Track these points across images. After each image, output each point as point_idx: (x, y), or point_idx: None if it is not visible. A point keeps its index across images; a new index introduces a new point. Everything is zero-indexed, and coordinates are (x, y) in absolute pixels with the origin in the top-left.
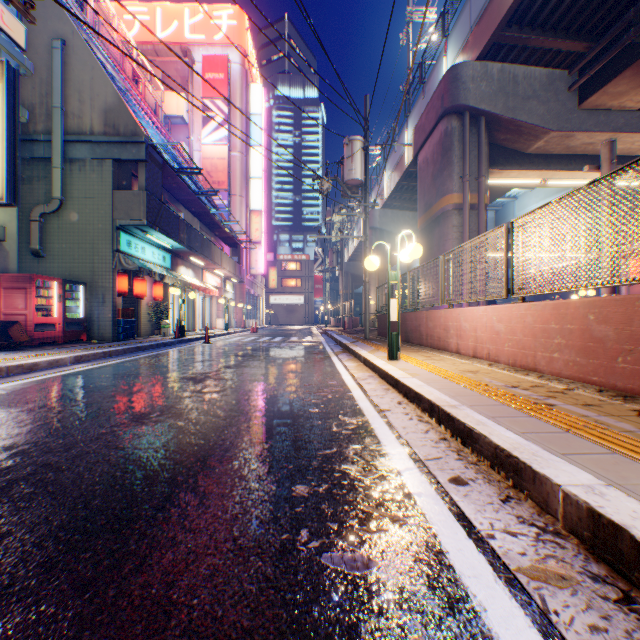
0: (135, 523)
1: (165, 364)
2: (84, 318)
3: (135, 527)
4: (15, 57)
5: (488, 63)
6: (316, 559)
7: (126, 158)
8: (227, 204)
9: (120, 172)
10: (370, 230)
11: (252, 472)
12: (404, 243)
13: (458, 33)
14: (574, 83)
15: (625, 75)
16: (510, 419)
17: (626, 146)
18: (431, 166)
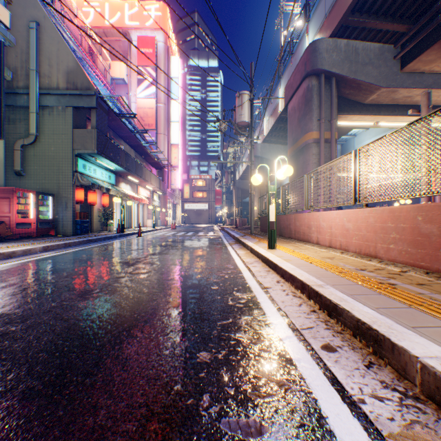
0: (66, 389)
1: (108, 252)
2: (52, 219)
3: (65, 393)
4: (2, 33)
5: (337, 39)
6: (216, 425)
7: (82, 106)
8: (154, 140)
9: (78, 116)
10: (254, 158)
11: (166, 340)
12: (278, 167)
13: (316, 19)
14: (398, 54)
15: (434, 48)
16: (365, 296)
17: (434, 98)
18: (297, 112)
